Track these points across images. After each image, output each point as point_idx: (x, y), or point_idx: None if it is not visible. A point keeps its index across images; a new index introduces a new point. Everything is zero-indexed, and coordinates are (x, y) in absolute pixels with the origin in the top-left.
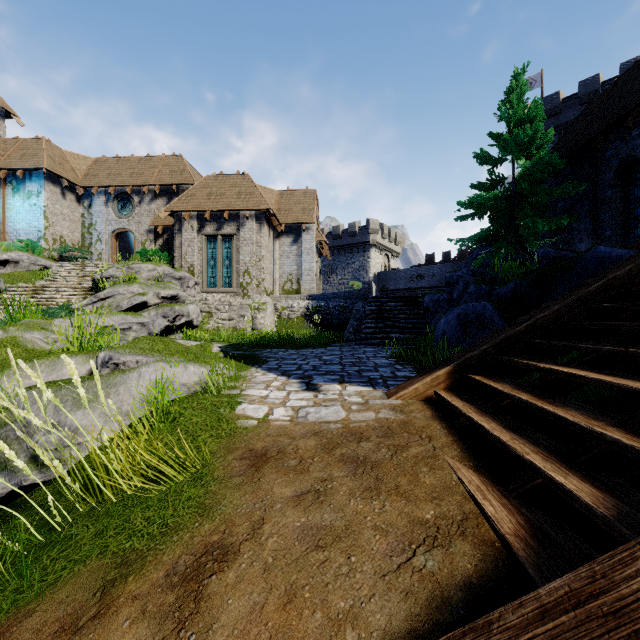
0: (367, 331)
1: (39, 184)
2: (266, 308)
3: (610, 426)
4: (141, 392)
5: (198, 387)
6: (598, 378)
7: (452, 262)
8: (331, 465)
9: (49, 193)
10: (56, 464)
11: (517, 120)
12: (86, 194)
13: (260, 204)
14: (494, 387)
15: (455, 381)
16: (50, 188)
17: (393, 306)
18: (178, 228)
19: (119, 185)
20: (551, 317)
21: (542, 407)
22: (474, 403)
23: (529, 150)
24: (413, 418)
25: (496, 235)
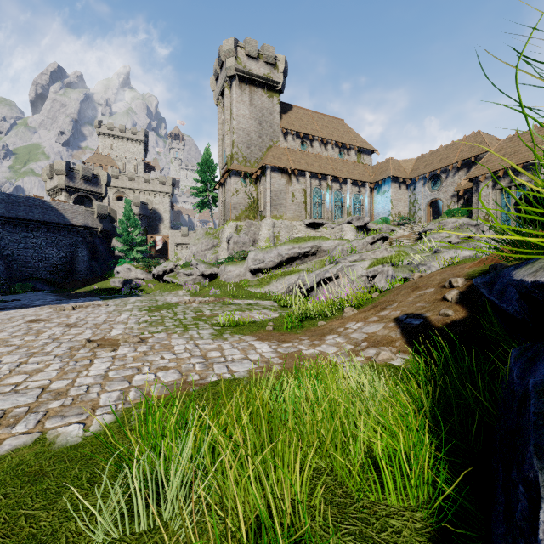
0: None
1: (388, 185)
2: None
3: None
4: (448, 258)
5: (470, 258)
6: None
7: None
8: None
9: (393, 189)
10: (430, 259)
11: None
12: (411, 183)
13: None
14: None
15: None
16: (393, 186)
17: None
18: (475, 189)
19: (432, 171)
20: None
21: None
22: None
23: None
24: None
25: None
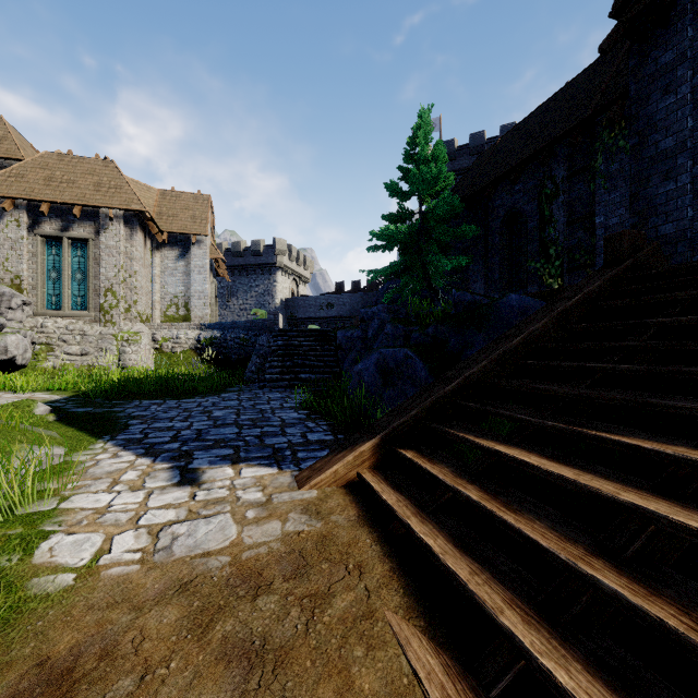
0: (273, 371)
1: None
2: (140, 339)
3: (593, 556)
4: None
5: None
6: (558, 473)
7: (362, 292)
8: (202, 676)
9: None
10: None
11: (424, 156)
12: None
13: (131, 203)
14: (433, 474)
15: (382, 456)
16: None
17: (303, 341)
18: None
19: None
20: (480, 374)
21: (501, 517)
22: (409, 493)
23: (434, 188)
24: (334, 526)
25: (405, 269)
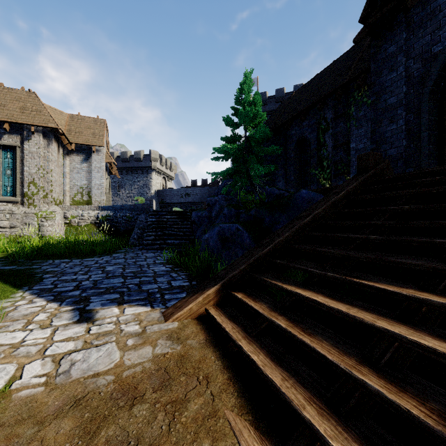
0: (149, 238)
1: None
2: (54, 217)
3: (361, 365)
4: None
5: None
6: (337, 308)
7: (208, 186)
8: None
9: None
10: None
11: (248, 101)
12: None
13: (48, 122)
14: (256, 309)
15: (222, 297)
16: None
17: (169, 218)
18: None
19: None
20: (284, 241)
21: (301, 339)
22: (240, 323)
23: (254, 122)
24: (189, 348)
25: (236, 172)
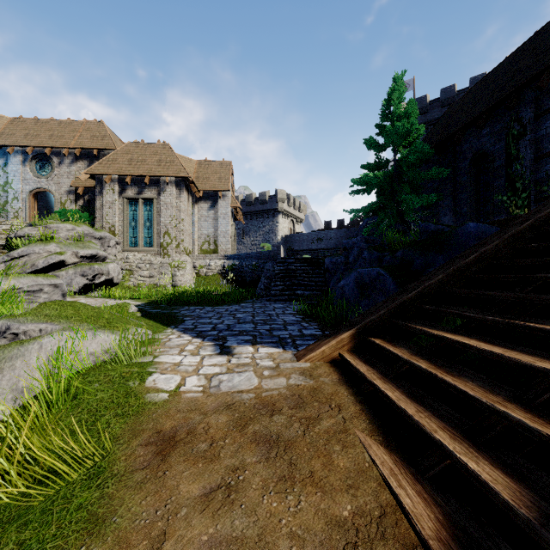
0: (276, 288)
1: None
2: (185, 266)
3: (508, 402)
4: (42, 365)
5: (108, 355)
6: (489, 350)
7: (345, 228)
8: (243, 448)
9: None
10: None
11: (398, 114)
12: (1, 152)
13: (180, 172)
14: (394, 353)
15: (357, 343)
16: None
17: (298, 266)
18: (99, 190)
19: (37, 146)
20: (437, 285)
21: (442, 378)
22: (376, 367)
23: (407, 140)
24: (322, 383)
25: (381, 208)
